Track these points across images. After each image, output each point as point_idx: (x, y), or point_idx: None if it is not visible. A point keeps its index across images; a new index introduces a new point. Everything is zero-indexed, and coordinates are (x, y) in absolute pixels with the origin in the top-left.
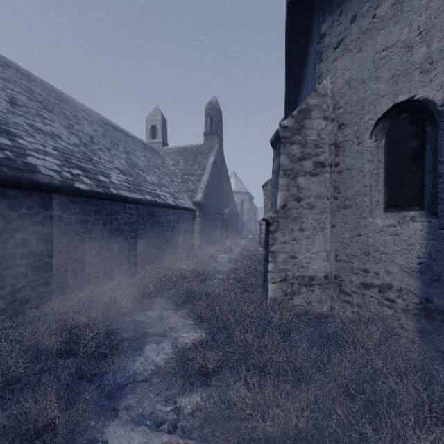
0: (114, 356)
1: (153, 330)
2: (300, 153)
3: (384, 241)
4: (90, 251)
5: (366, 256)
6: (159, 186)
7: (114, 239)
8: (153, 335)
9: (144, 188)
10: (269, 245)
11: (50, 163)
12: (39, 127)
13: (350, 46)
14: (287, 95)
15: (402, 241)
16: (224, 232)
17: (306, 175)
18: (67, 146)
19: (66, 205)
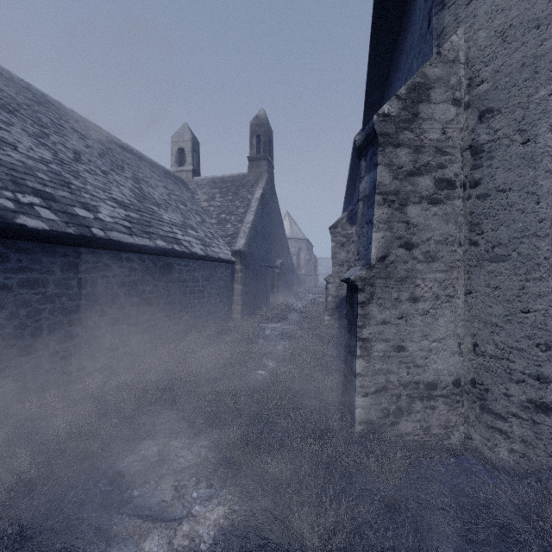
0: None
1: (142, 493)
2: (411, 163)
3: None
4: (52, 332)
5: (543, 351)
6: (183, 228)
7: (101, 310)
8: (139, 508)
9: (157, 229)
10: (357, 328)
11: None
12: None
13: None
14: (369, 93)
15: None
16: (275, 292)
17: (423, 202)
18: (25, 160)
19: (1, 254)
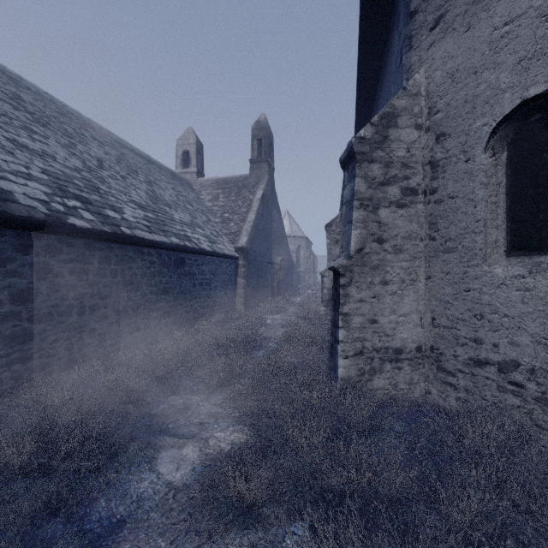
0: (109, 473)
1: (175, 426)
2: (382, 175)
3: (507, 298)
4: (92, 312)
5: (479, 320)
6: (191, 227)
7: (127, 296)
8: (174, 434)
9: (170, 228)
10: (339, 305)
11: (34, 190)
12: (24, 144)
13: (454, 23)
14: (359, 106)
15: (535, 299)
16: (275, 287)
17: (392, 206)
18: (63, 169)
19: (56, 248)
